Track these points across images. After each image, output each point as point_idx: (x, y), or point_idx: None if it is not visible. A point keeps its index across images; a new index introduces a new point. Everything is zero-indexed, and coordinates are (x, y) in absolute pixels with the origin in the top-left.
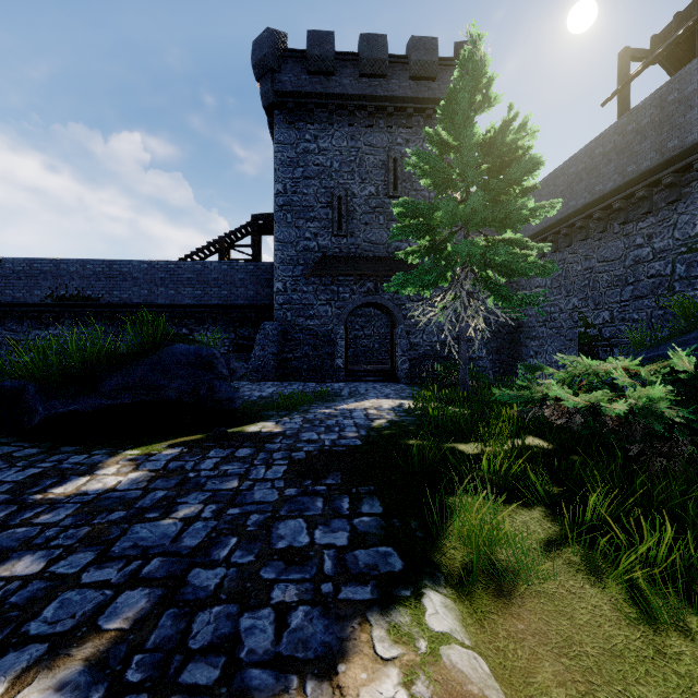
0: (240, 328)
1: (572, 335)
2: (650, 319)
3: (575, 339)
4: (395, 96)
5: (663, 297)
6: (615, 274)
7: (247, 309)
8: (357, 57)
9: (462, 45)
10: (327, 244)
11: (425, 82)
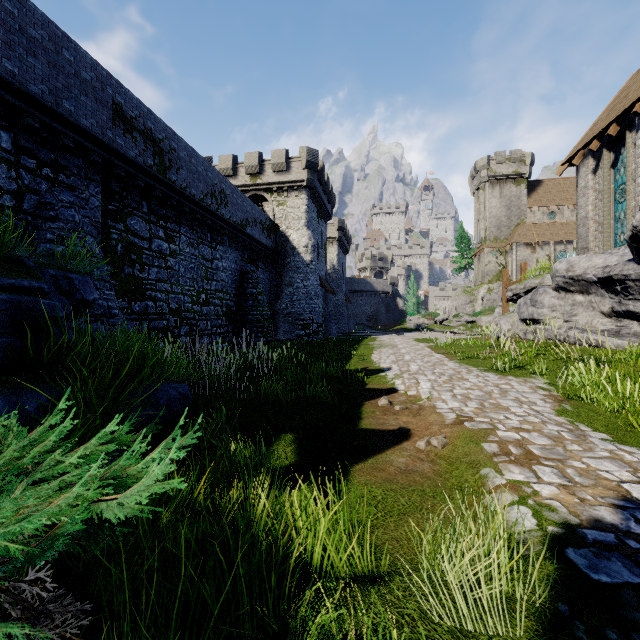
0: None
1: None
2: None
3: None
4: None
5: None
6: None
7: None
8: None
9: None
10: None
11: None
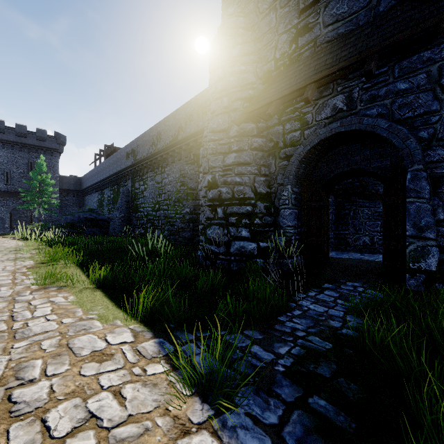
0: None
1: None
2: None
3: None
4: (31, 144)
5: None
6: (92, 204)
7: None
8: (15, 129)
9: (57, 133)
10: (2, 187)
11: (43, 141)
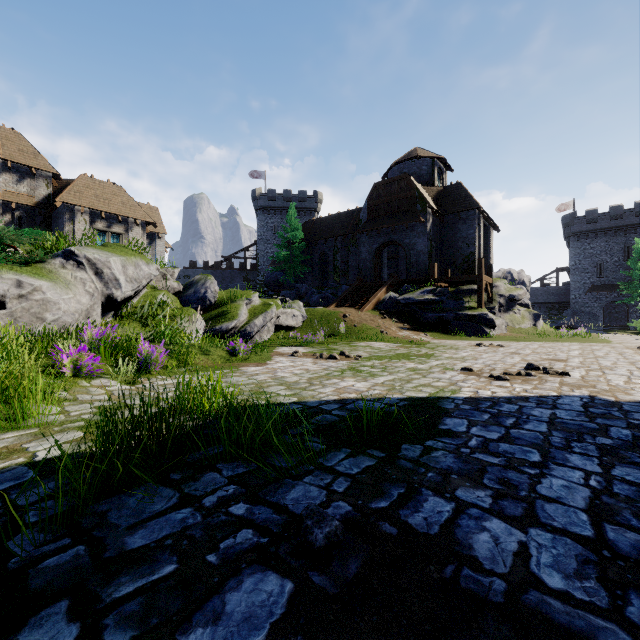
0: (551, 311)
1: None
2: None
3: None
4: (627, 225)
5: None
6: None
7: (554, 303)
8: (608, 214)
9: None
10: (594, 281)
11: None
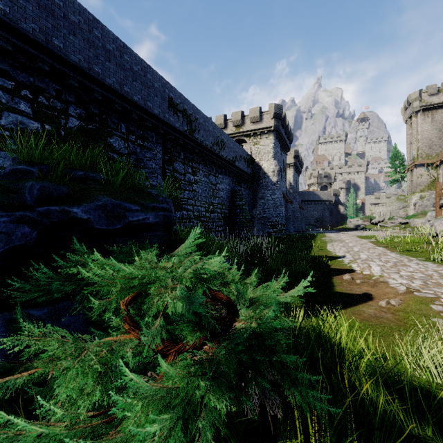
0: None
1: None
2: None
3: None
4: None
5: None
6: None
7: None
8: None
9: None
10: None
11: None
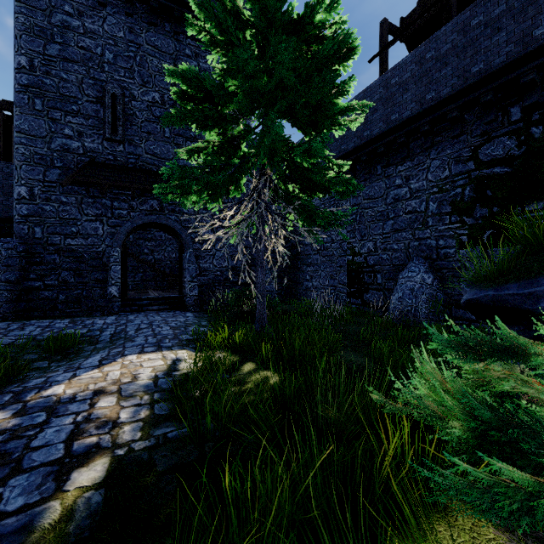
0: None
1: (342, 262)
2: (408, 249)
3: (344, 266)
4: None
5: (419, 230)
6: (378, 210)
7: None
8: None
9: None
10: (97, 148)
11: None
